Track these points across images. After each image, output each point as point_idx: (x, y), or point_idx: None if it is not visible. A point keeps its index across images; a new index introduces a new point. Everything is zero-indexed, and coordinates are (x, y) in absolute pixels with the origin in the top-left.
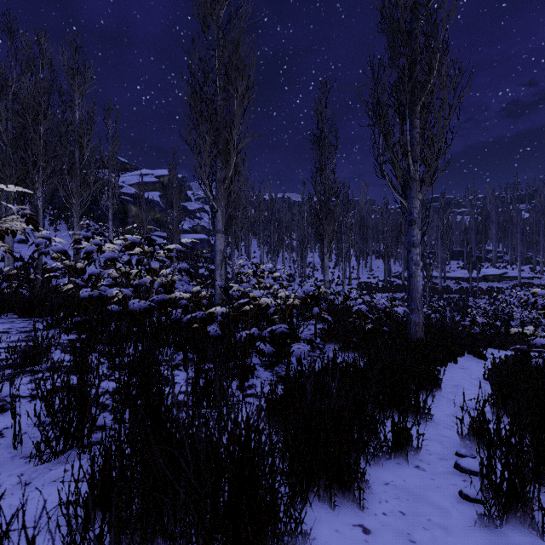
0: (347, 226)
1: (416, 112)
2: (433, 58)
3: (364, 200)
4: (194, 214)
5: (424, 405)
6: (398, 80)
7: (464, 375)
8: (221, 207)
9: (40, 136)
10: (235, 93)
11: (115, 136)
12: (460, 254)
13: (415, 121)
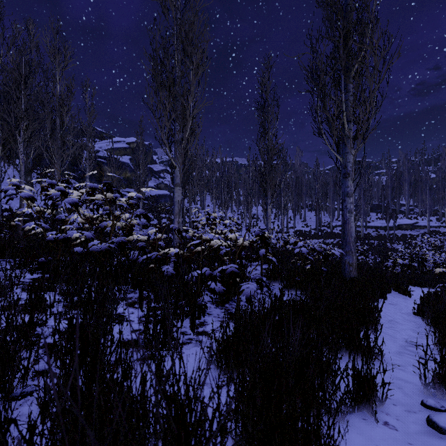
0: (285, 184)
1: (350, 78)
2: (366, 28)
3: (298, 163)
4: (159, 174)
5: (374, 345)
6: (333, 51)
7: (395, 310)
8: (179, 164)
9: (22, 102)
10: (191, 65)
11: (91, 108)
12: (378, 207)
13: (349, 85)
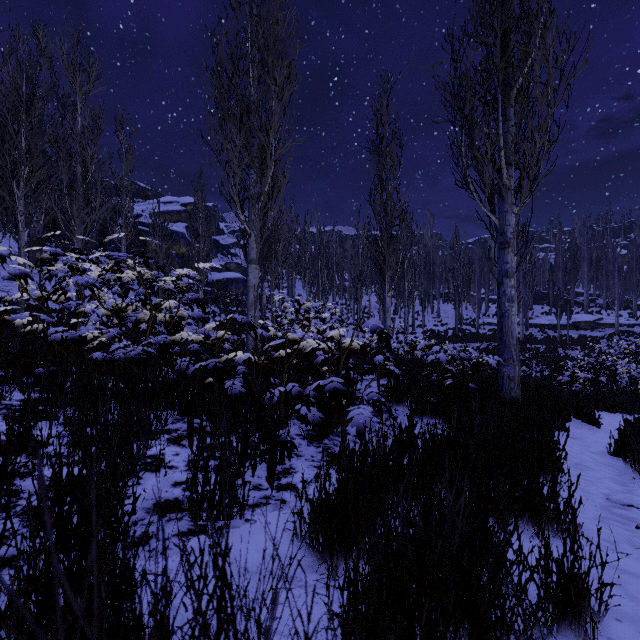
0: (410, 263)
1: (511, 99)
2: (535, 22)
3: (429, 233)
4: (228, 249)
5: (566, 508)
6: (485, 61)
7: (580, 447)
8: (255, 230)
9: (22, 138)
10: (272, 83)
11: (129, 152)
12: (544, 297)
13: (509, 111)
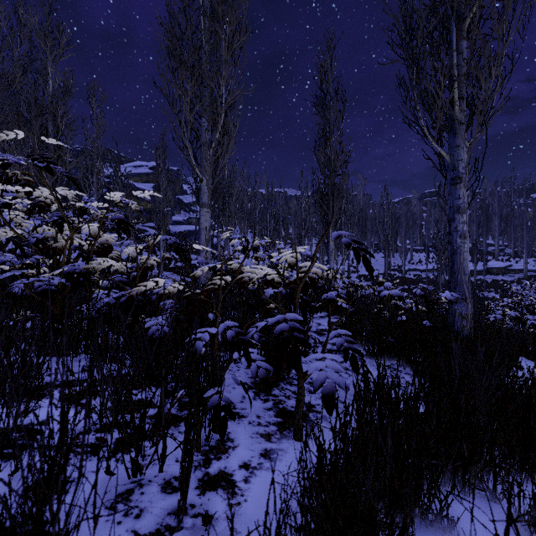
0: (346, 216)
1: (463, 32)
2: None
3: (361, 193)
4: (189, 207)
5: None
6: None
7: None
8: (207, 175)
9: None
10: (223, 33)
11: (100, 116)
12: None
13: (461, 43)
